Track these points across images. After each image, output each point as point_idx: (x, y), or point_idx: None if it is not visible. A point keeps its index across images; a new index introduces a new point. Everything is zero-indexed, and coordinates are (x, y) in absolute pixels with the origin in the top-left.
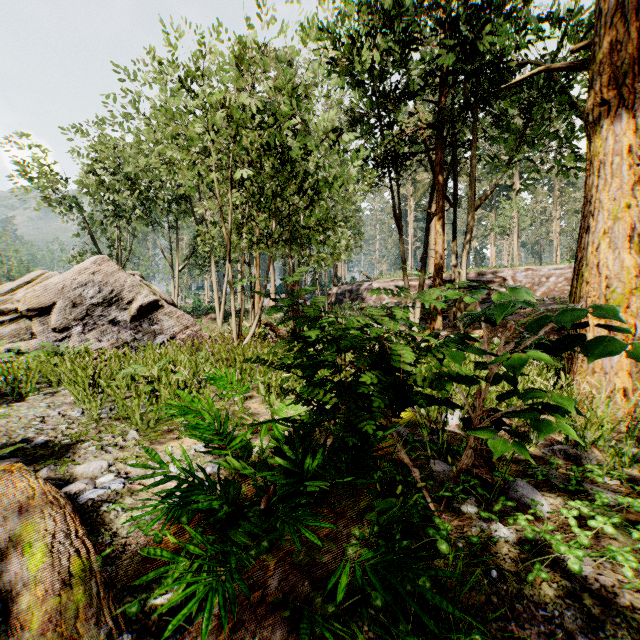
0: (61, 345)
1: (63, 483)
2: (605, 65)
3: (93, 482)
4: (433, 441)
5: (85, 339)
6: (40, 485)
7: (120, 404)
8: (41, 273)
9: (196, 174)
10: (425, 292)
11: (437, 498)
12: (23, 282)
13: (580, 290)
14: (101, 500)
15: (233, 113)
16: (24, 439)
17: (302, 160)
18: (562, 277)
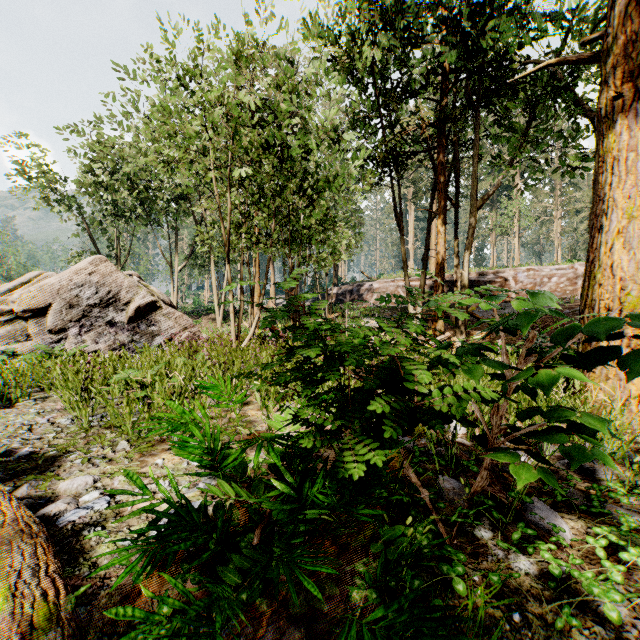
0: (56, 347)
1: (44, 502)
2: (619, 57)
3: (76, 501)
4: (441, 455)
5: (82, 341)
6: (13, 509)
7: (111, 412)
8: (38, 273)
9: (194, 173)
10: (437, 298)
11: (447, 520)
12: (20, 282)
13: (592, 292)
14: (82, 523)
15: (231, 110)
16: (7, 450)
17: (302, 159)
18: (564, 277)
